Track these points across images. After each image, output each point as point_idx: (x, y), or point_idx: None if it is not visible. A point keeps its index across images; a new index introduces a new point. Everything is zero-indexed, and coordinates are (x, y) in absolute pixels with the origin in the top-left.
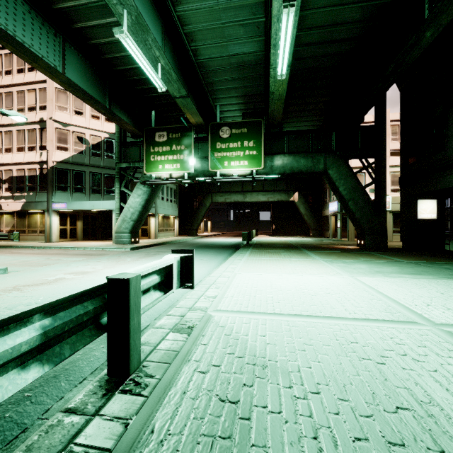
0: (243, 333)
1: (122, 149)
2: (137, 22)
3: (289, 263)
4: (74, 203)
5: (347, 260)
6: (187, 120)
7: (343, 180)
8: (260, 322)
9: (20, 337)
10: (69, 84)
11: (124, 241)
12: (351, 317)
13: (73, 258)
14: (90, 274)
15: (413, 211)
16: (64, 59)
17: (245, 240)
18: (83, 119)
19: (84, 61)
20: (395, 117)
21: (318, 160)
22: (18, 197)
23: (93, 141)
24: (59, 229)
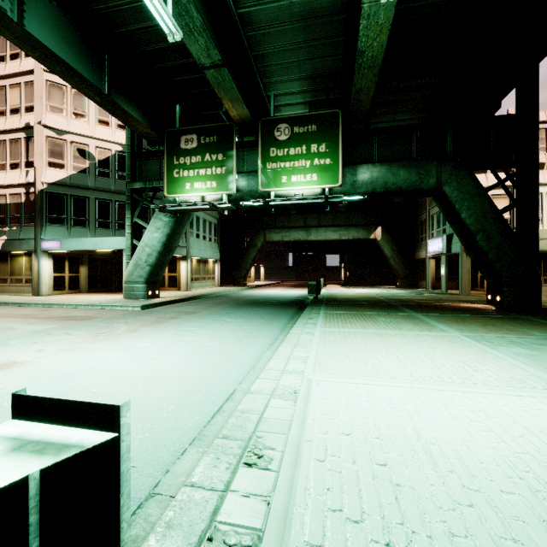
0: None
1: (136, 163)
2: None
3: (409, 345)
4: (70, 241)
5: (511, 336)
6: (227, 116)
7: (468, 202)
8: None
9: None
10: (30, 44)
11: (137, 295)
12: None
13: (33, 326)
14: (9, 370)
15: None
16: (23, 2)
17: (313, 294)
18: (86, 125)
19: (62, 14)
20: None
21: (426, 170)
22: None
23: (100, 156)
24: (53, 277)
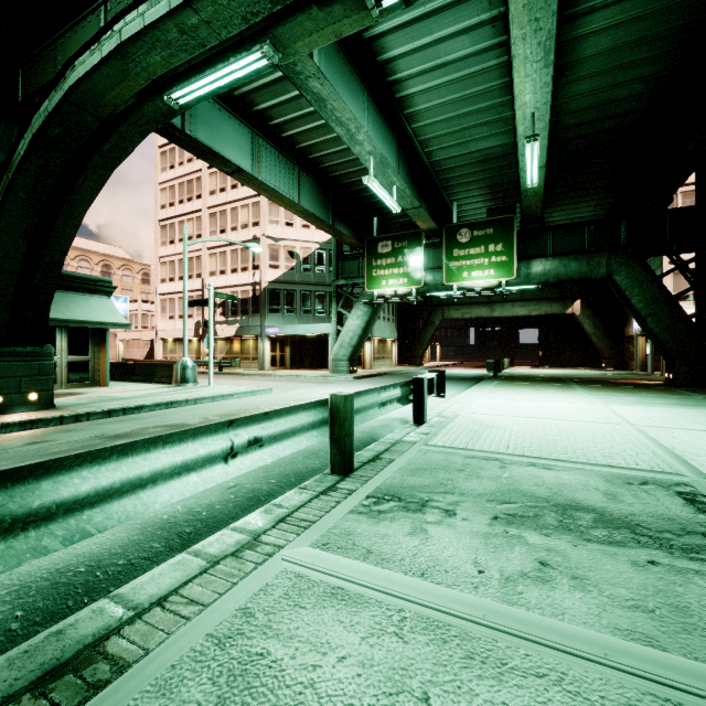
0: (482, 419)
1: (339, 264)
2: (380, 162)
3: (540, 394)
4: (288, 327)
5: (620, 393)
6: (416, 225)
7: (638, 289)
8: (494, 417)
9: (398, 392)
10: (302, 212)
11: (341, 370)
12: (566, 420)
13: (308, 384)
14: None
15: None
16: (299, 188)
17: (491, 370)
18: (294, 231)
19: (313, 183)
20: None
21: (597, 262)
22: (232, 322)
23: (304, 255)
24: (270, 356)
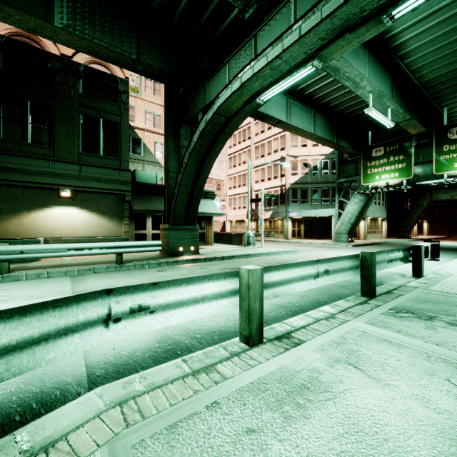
0: None
1: (340, 167)
2: (377, 95)
3: None
4: (303, 212)
5: None
6: (406, 131)
7: None
8: None
9: (400, 254)
10: (316, 138)
11: (342, 240)
12: None
13: (321, 249)
14: None
15: None
16: (314, 123)
17: None
18: (307, 150)
19: (323, 118)
20: None
21: None
22: (268, 210)
23: (313, 164)
24: (291, 230)
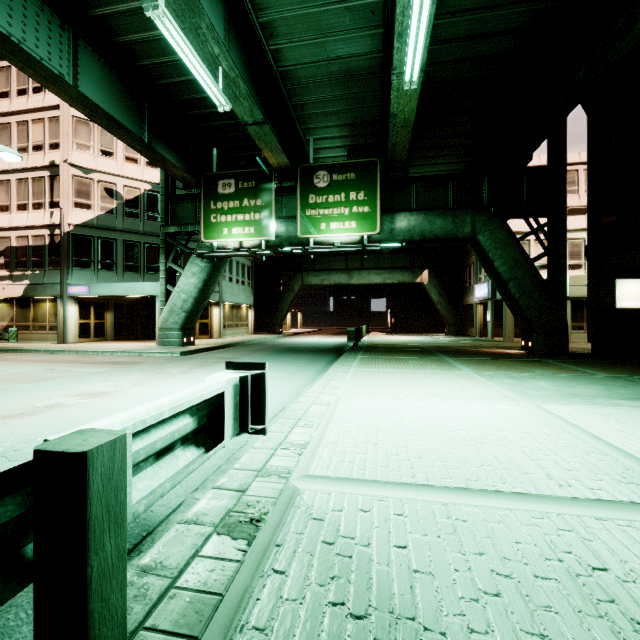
0: (361, 537)
1: (170, 206)
2: None
3: (424, 379)
4: (100, 286)
5: (513, 373)
6: (266, 162)
7: (501, 251)
8: (391, 507)
9: None
10: (83, 103)
11: (172, 342)
12: (566, 495)
13: (89, 369)
14: (106, 396)
15: (607, 296)
16: (77, 64)
17: (352, 340)
18: (114, 163)
19: (109, 69)
20: (572, 159)
21: (462, 220)
22: (19, 278)
23: (129, 196)
24: (79, 324)
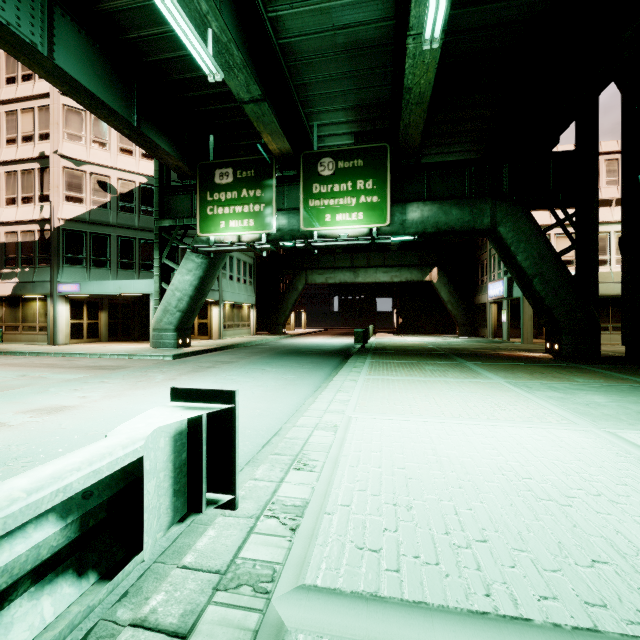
0: None
1: (165, 199)
2: None
3: (449, 390)
4: (91, 284)
5: (553, 382)
6: (266, 149)
7: (524, 243)
8: None
9: None
10: (60, 78)
11: (166, 344)
12: None
13: (65, 375)
14: (64, 413)
15: None
16: (52, 34)
17: (360, 342)
18: (107, 155)
19: (91, 43)
20: None
21: (480, 210)
22: (8, 275)
23: (123, 189)
24: (70, 325)
